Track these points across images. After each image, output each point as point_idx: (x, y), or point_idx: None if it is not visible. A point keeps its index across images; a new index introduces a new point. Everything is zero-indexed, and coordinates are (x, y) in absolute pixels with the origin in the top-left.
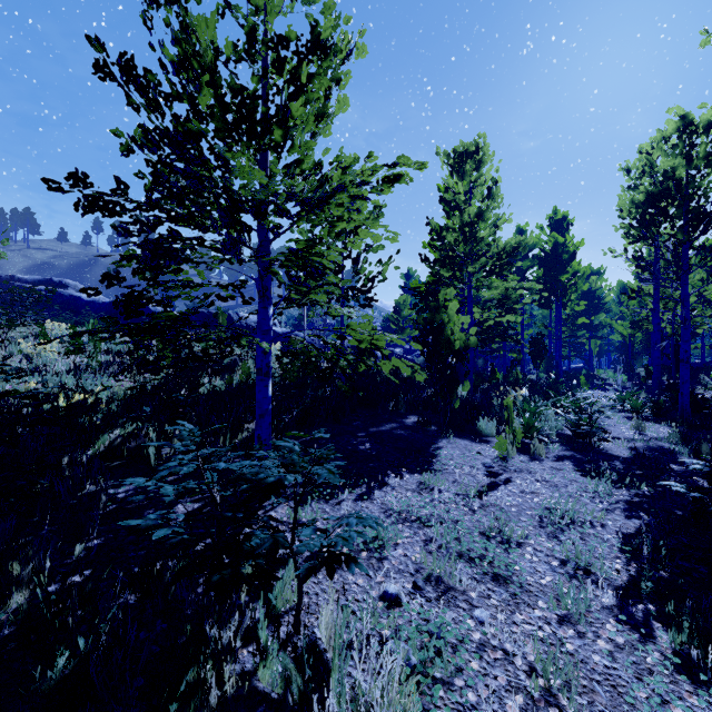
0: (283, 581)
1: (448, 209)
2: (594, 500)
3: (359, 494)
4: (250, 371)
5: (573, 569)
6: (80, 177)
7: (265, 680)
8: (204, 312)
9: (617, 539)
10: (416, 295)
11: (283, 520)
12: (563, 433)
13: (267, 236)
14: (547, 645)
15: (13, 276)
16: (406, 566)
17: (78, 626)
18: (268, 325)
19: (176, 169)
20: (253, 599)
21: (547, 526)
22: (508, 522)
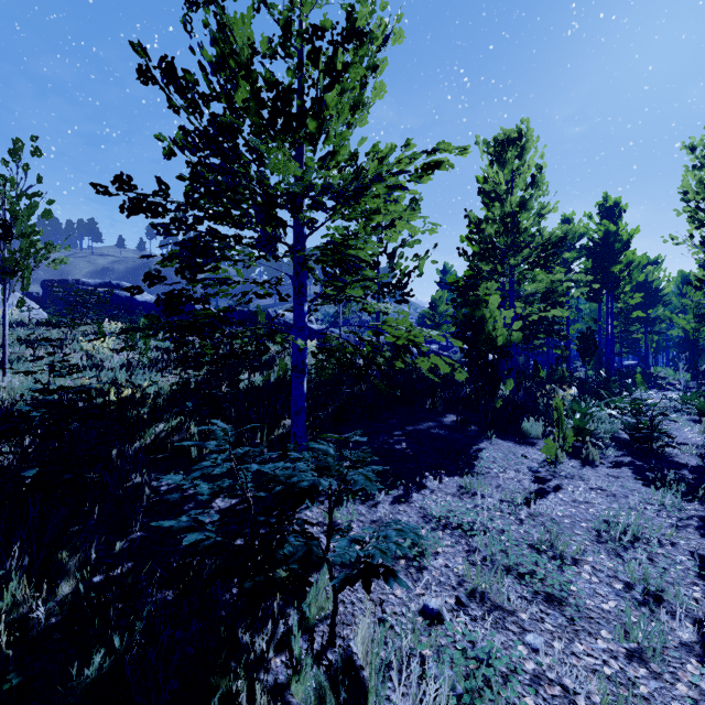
0: (317, 588)
1: (488, 201)
2: (661, 514)
3: (396, 496)
4: (288, 367)
5: (641, 594)
6: (125, 180)
7: (298, 696)
8: (244, 310)
9: (693, 561)
10: (454, 290)
11: (318, 520)
12: (619, 436)
13: (302, 232)
14: (615, 685)
15: (78, 280)
16: (448, 578)
17: (118, 620)
18: (304, 322)
19: (212, 165)
20: (286, 605)
21: (607, 542)
22: (561, 535)
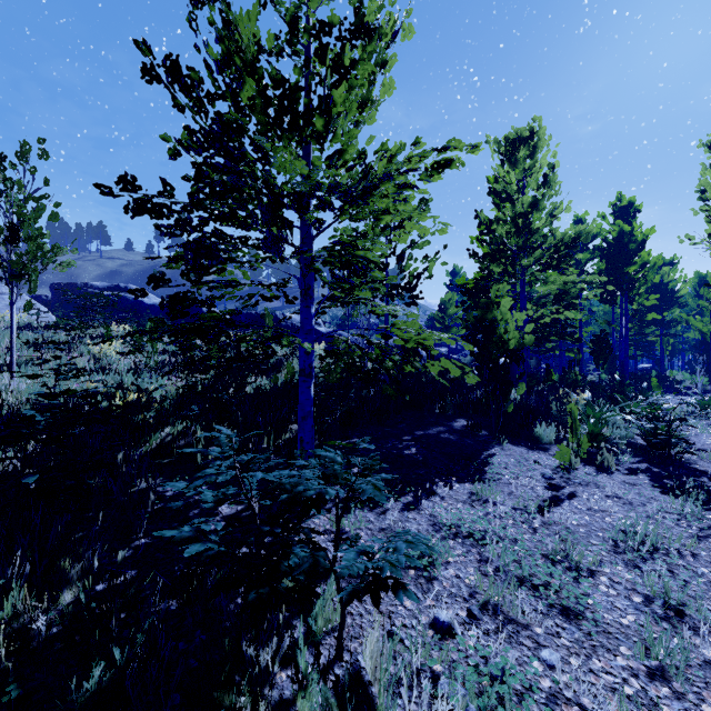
0: (324, 599)
1: (498, 201)
2: (680, 523)
3: (406, 503)
4: (295, 370)
5: (661, 608)
6: (129, 181)
7: None
8: (252, 313)
9: None
10: (464, 292)
11: (325, 527)
12: (634, 442)
13: (310, 233)
14: (636, 705)
15: (87, 283)
16: (459, 590)
17: (121, 630)
18: (311, 324)
19: (216, 164)
20: (292, 617)
21: (624, 552)
22: (576, 544)
